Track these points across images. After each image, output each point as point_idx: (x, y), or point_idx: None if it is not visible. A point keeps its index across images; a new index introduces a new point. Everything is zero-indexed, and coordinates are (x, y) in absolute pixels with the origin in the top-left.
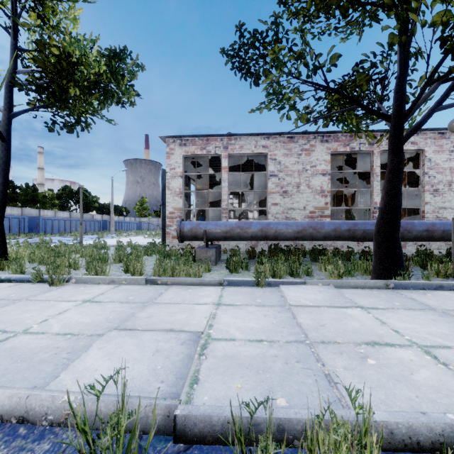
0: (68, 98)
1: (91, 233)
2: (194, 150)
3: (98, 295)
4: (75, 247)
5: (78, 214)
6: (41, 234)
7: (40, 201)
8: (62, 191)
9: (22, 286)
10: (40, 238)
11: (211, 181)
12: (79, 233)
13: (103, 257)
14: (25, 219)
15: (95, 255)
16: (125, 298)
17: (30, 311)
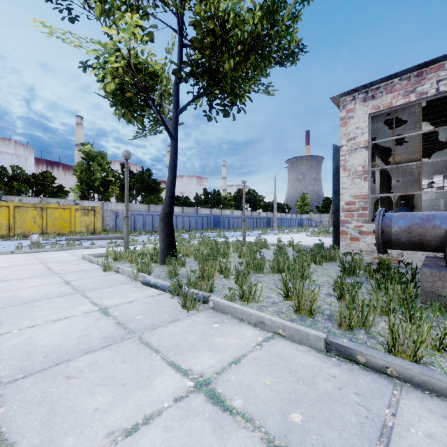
0: (218, 65)
1: (257, 229)
2: (389, 101)
3: (229, 364)
4: (236, 245)
5: (248, 212)
6: (221, 229)
7: (221, 203)
8: (236, 194)
9: (161, 298)
10: (218, 233)
11: (406, 157)
12: (247, 228)
13: (257, 262)
14: (211, 217)
15: (249, 259)
16: (281, 411)
17: (110, 385)
